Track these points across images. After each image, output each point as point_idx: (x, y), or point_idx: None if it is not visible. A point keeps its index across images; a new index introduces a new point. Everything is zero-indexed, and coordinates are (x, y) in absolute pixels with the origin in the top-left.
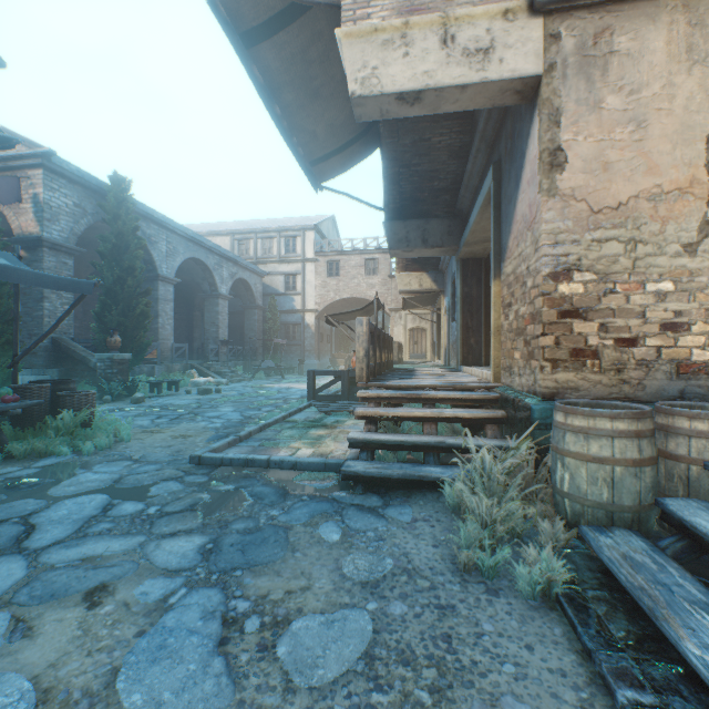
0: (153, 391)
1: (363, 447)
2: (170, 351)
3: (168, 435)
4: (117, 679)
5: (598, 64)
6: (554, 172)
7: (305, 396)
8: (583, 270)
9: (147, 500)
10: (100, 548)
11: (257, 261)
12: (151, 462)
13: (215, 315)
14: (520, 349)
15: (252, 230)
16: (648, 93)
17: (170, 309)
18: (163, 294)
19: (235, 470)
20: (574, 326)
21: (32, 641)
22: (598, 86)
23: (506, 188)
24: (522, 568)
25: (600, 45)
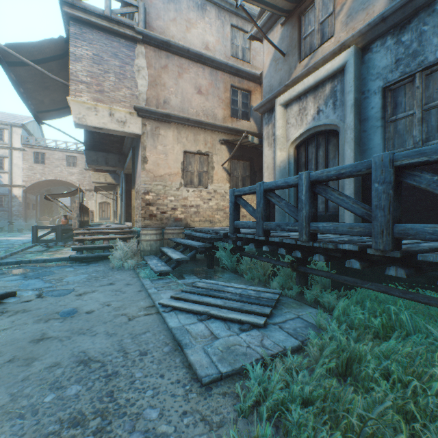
0: None
1: (79, 250)
2: None
3: None
4: (21, 288)
5: (156, 136)
6: (145, 163)
7: (26, 242)
8: (152, 192)
9: None
10: None
11: None
12: None
13: None
14: (138, 214)
15: None
16: (169, 147)
17: None
18: None
19: (12, 266)
20: (150, 208)
21: None
22: (156, 142)
23: (136, 159)
24: (126, 263)
25: (157, 131)
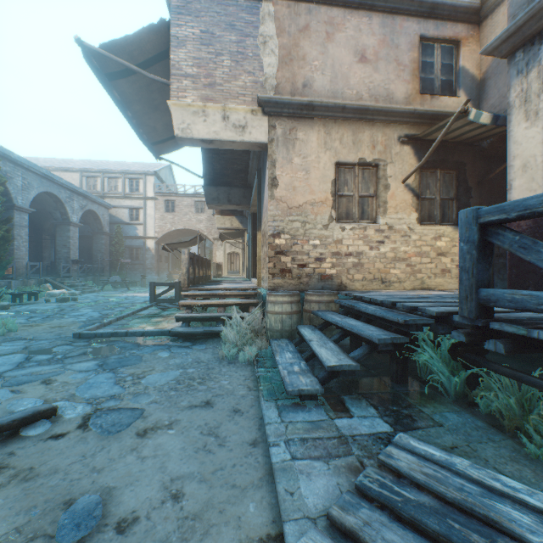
0: (15, 301)
1: (184, 320)
2: (25, 269)
3: (47, 327)
4: (76, 394)
5: (291, 143)
6: (273, 188)
7: (147, 300)
8: (285, 234)
9: (54, 353)
10: (38, 369)
11: (104, 196)
12: (43, 339)
13: (67, 239)
14: (265, 268)
15: (99, 170)
16: (310, 159)
17: (25, 234)
18: (18, 221)
19: (105, 338)
20: (282, 258)
21: (26, 394)
22: (291, 153)
23: (262, 186)
24: (242, 353)
25: (292, 135)
